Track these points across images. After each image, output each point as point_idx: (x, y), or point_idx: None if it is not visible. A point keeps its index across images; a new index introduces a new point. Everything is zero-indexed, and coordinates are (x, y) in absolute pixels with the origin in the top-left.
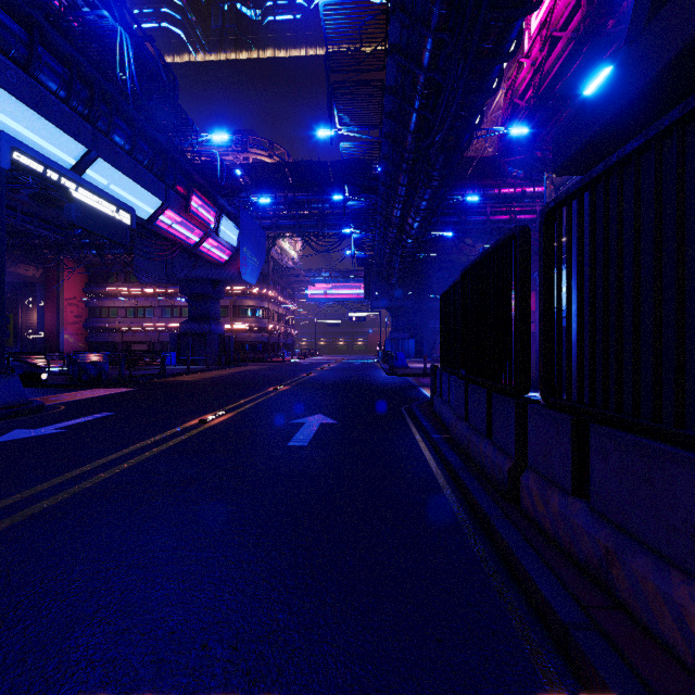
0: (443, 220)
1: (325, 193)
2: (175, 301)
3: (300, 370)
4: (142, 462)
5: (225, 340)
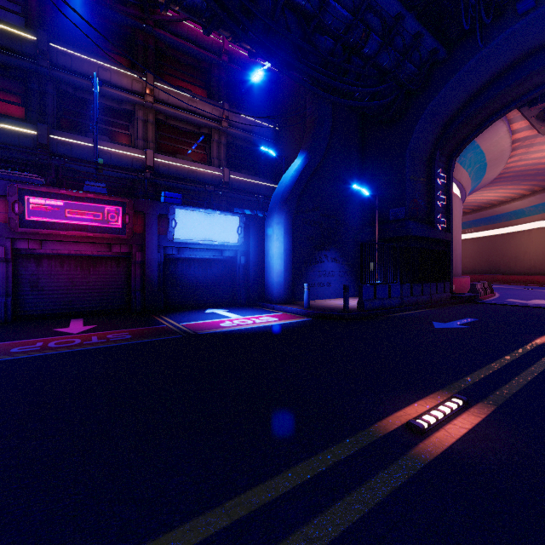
0: None
1: None
2: None
3: None
4: None
5: None
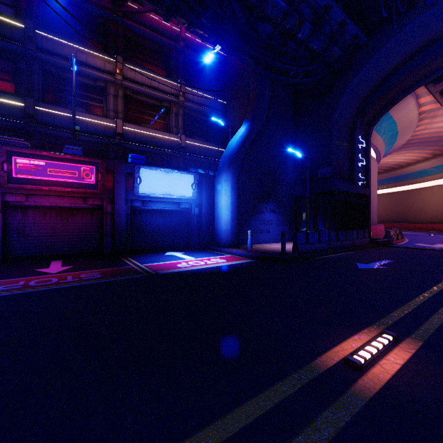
0: None
1: None
2: None
3: None
4: None
5: None
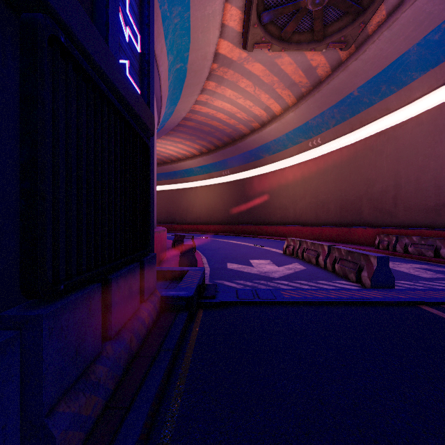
0: None
1: None
2: None
3: None
4: None
5: None
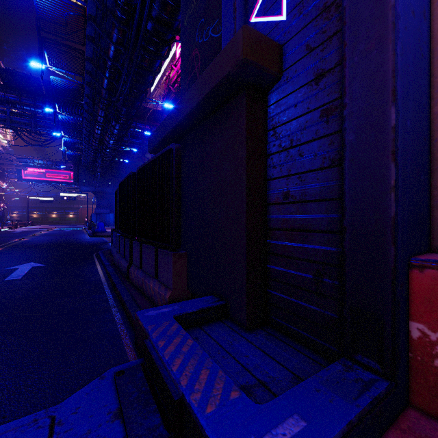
0: (132, 141)
1: (37, 101)
2: None
3: (12, 237)
4: None
5: None
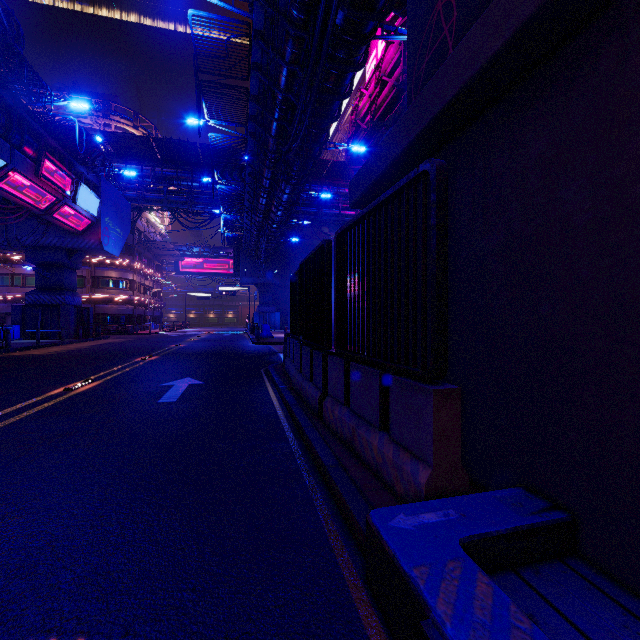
0: (304, 210)
1: (195, 173)
2: (16, 268)
3: (168, 342)
4: (9, 425)
5: (83, 312)
